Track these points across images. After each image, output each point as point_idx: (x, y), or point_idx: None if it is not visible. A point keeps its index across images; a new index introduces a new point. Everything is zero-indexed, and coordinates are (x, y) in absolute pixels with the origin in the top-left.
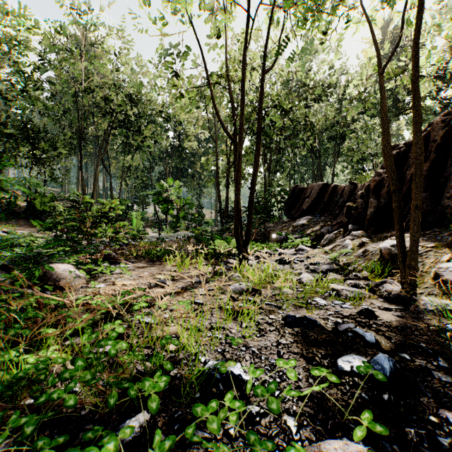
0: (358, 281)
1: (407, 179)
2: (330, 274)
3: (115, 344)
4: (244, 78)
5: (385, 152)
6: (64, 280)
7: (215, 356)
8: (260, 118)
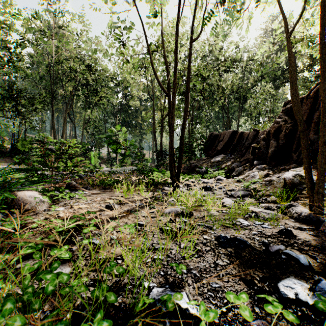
0: (268, 204)
1: None
2: (246, 198)
3: (54, 278)
4: (177, 43)
5: (293, 99)
6: (29, 205)
7: (158, 280)
8: (188, 77)
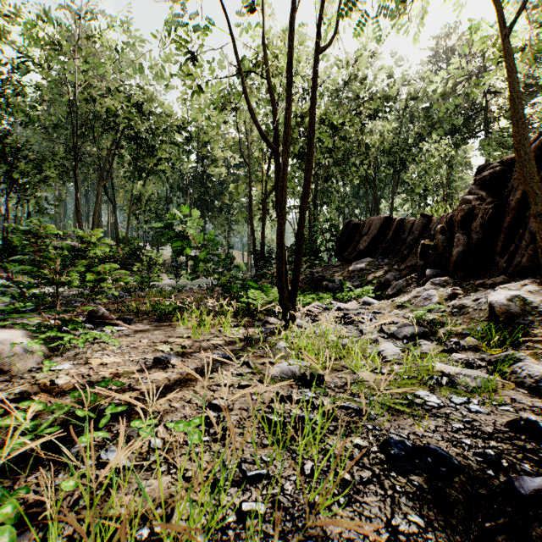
0: (464, 353)
1: (511, 207)
2: (421, 342)
3: None
4: (292, 51)
5: (520, 152)
6: None
7: None
8: (312, 116)
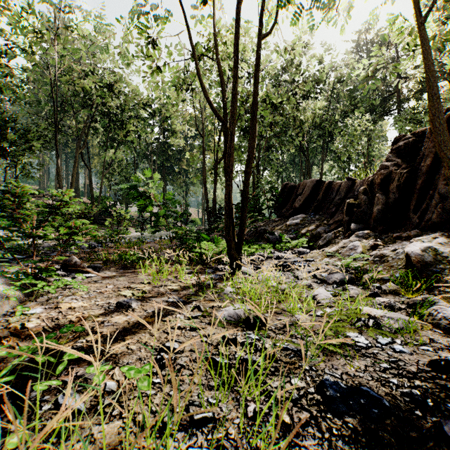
0: (385, 296)
1: (422, 172)
2: (348, 287)
3: None
4: (238, 36)
5: (435, 123)
6: None
7: None
8: (255, 94)
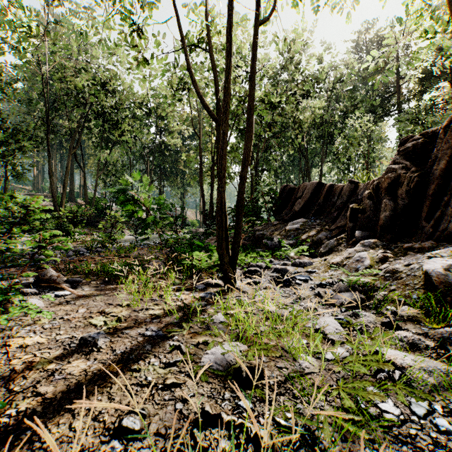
0: (404, 325)
1: (435, 176)
2: (360, 312)
3: None
4: (231, 19)
5: None
6: None
7: None
8: (252, 88)
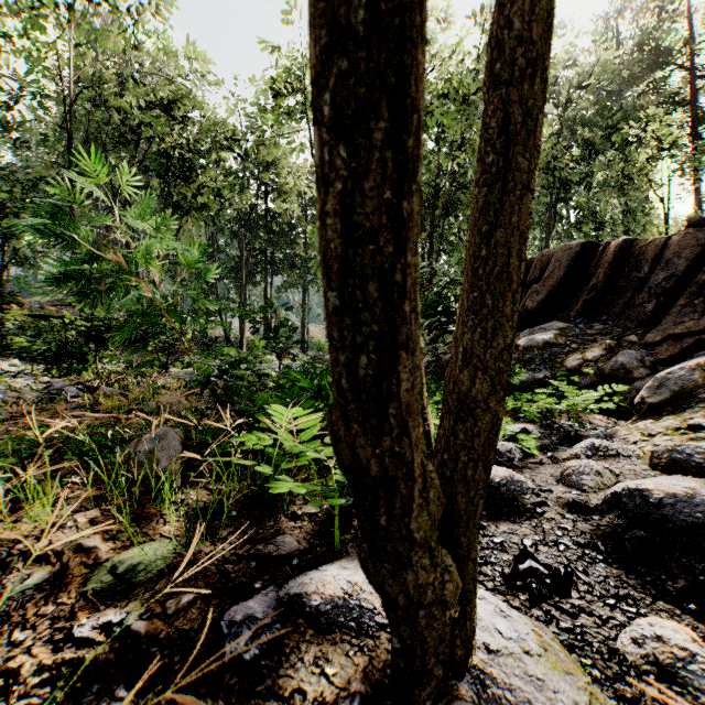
0: None
1: None
2: None
3: None
4: None
5: None
6: None
7: None
8: None
